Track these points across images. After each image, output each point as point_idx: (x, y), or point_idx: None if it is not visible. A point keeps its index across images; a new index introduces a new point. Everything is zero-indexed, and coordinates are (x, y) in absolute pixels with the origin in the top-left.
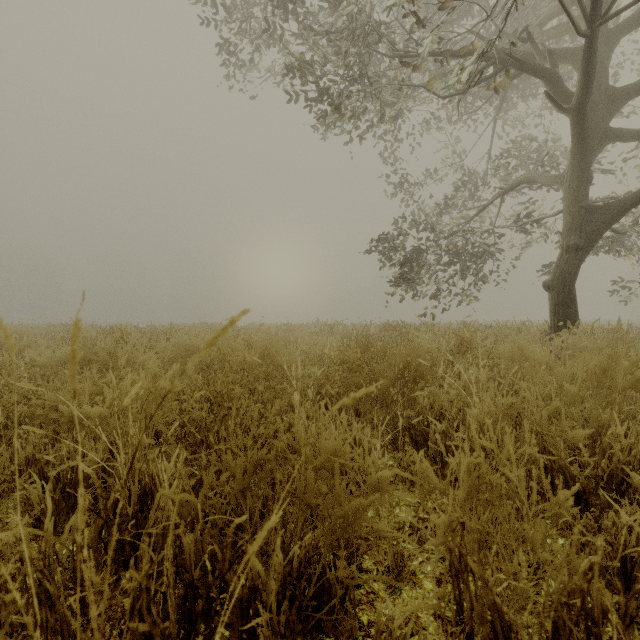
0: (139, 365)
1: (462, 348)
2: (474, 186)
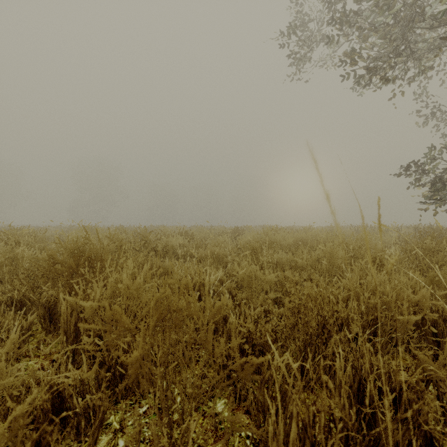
0: (285, 246)
1: None
2: None
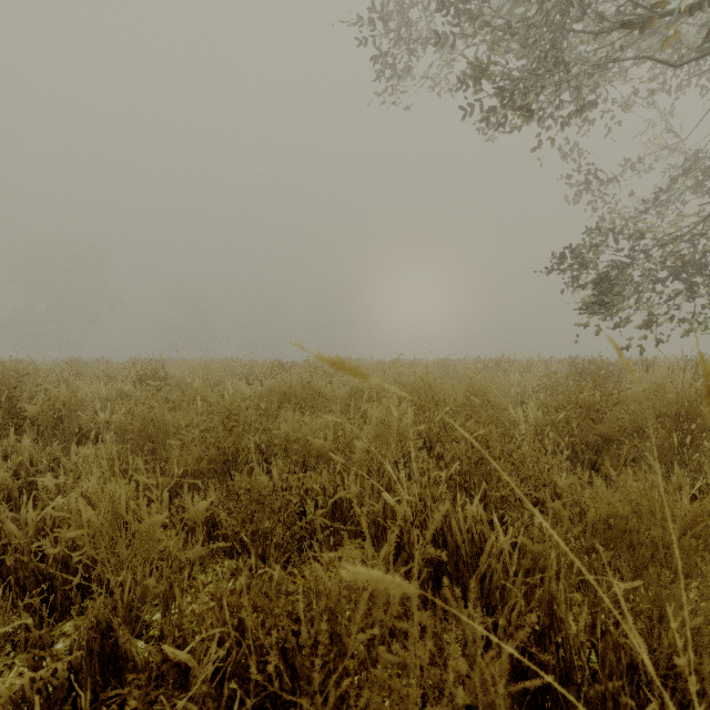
0: (332, 400)
1: None
2: (705, 172)
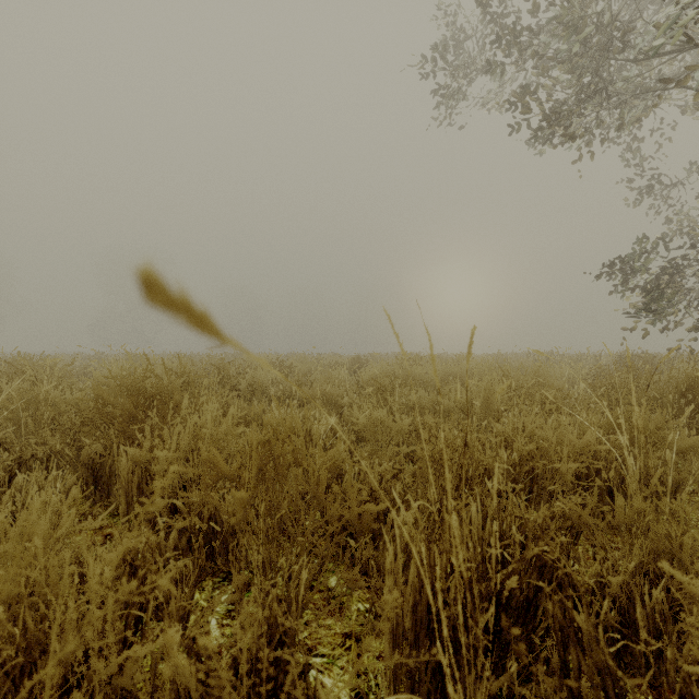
0: (427, 382)
1: None
2: None
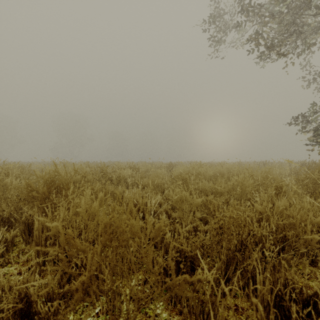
0: (207, 176)
1: None
2: None
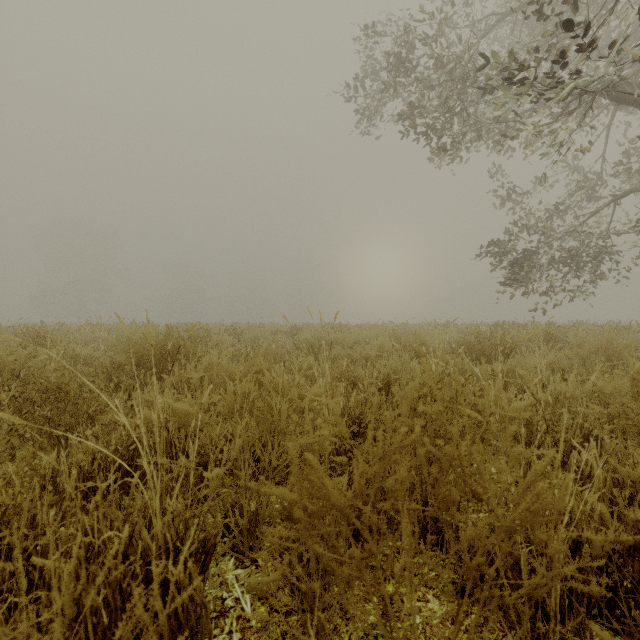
0: (346, 344)
1: (546, 338)
2: (593, 189)
